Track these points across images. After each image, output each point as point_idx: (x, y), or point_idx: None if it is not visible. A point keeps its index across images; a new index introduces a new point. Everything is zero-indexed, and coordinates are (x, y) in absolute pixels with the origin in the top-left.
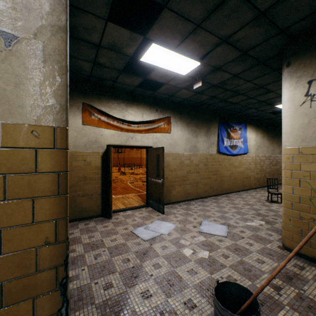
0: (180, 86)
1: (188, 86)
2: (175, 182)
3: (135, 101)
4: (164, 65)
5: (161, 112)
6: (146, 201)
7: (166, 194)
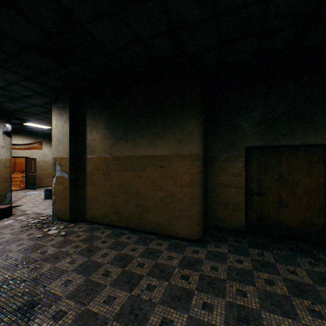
0: (46, 130)
1: (51, 130)
2: (46, 176)
3: (18, 133)
4: (36, 126)
5: (36, 138)
6: (25, 187)
7: (39, 182)
